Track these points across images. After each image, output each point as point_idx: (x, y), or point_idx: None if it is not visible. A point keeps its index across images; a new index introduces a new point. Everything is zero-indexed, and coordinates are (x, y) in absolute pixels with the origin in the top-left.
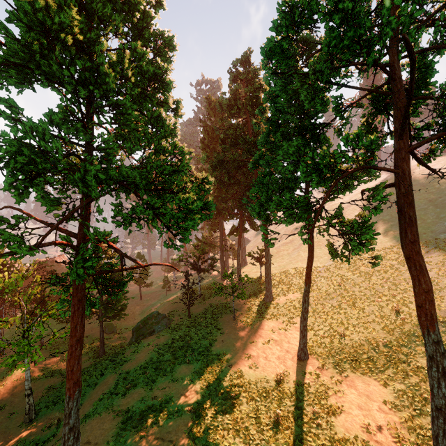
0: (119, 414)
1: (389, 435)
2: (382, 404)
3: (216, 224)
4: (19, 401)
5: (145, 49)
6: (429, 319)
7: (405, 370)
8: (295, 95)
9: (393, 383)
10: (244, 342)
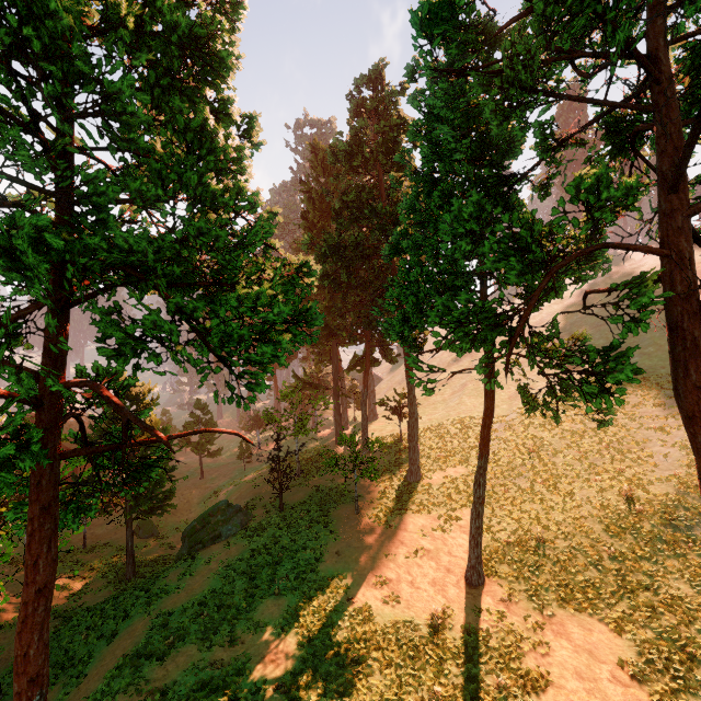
0: (149, 698)
1: None
2: (616, 668)
3: (327, 352)
4: None
5: None
6: None
7: (650, 603)
8: (467, 120)
9: (632, 628)
10: (374, 554)
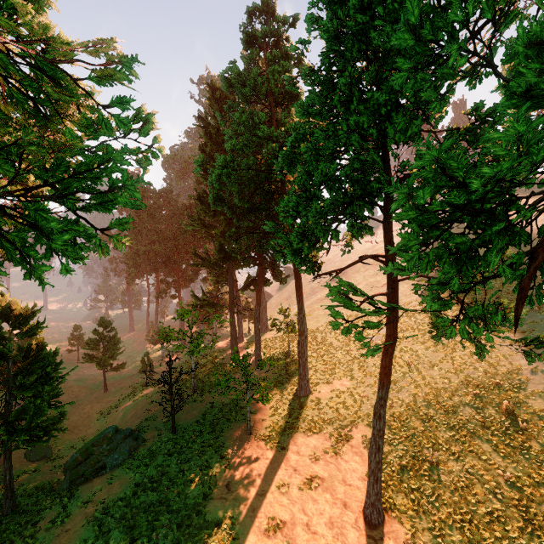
0: None
1: None
2: None
3: (224, 273)
4: None
5: None
6: None
7: None
8: None
9: None
10: (266, 487)
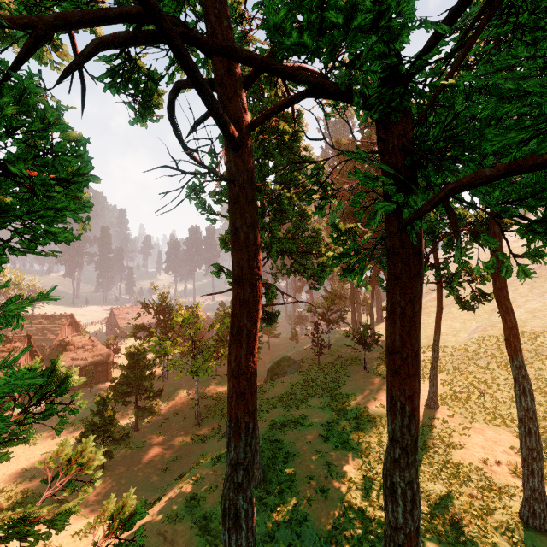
0: (266, 421)
1: (506, 469)
2: (508, 449)
3: None
4: (187, 411)
5: (298, 174)
6: (513, 349)
7: (546, 427)
8: None
9: None
10: (372, 388)
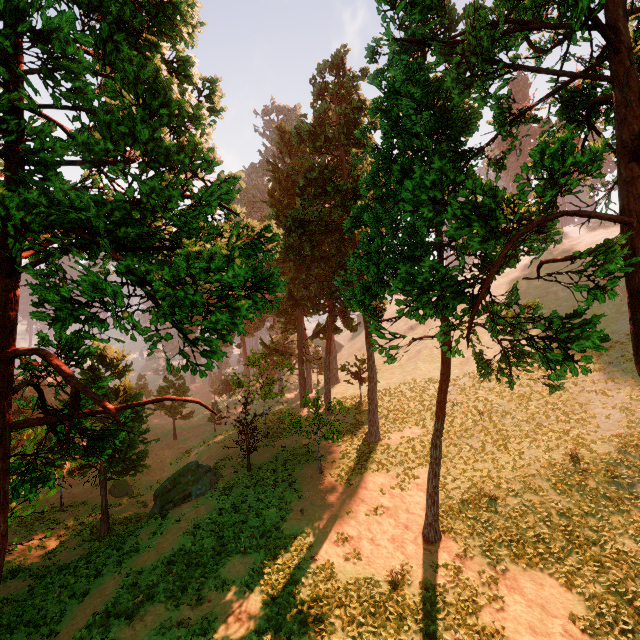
0: None
1: None
2: (568, 622)
3: (292, 321)
4: None
5: None
6: None
7: (598, 558)
8: (427, 94)
9: (581, 582)
10: (336, 512)
